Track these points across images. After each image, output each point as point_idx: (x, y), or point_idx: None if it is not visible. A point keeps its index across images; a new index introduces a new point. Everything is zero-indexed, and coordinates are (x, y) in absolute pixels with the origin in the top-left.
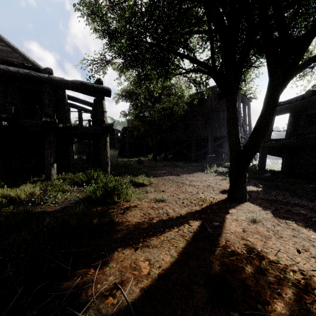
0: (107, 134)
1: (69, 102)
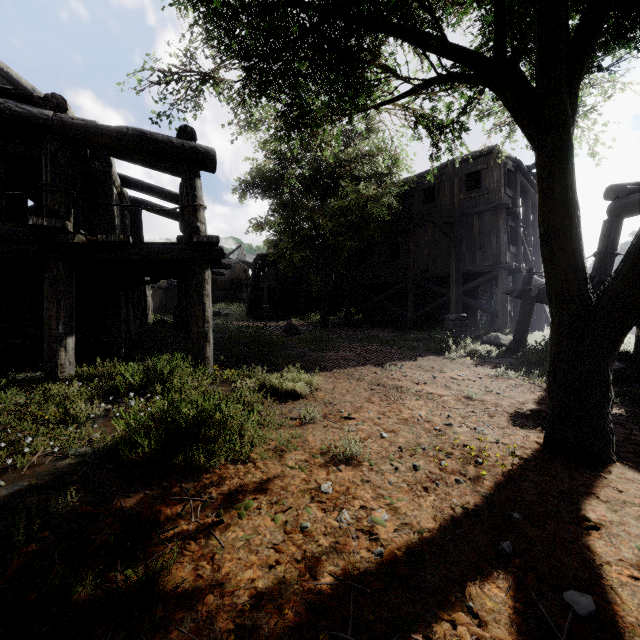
0: (207, 263)
1: (130, 196)
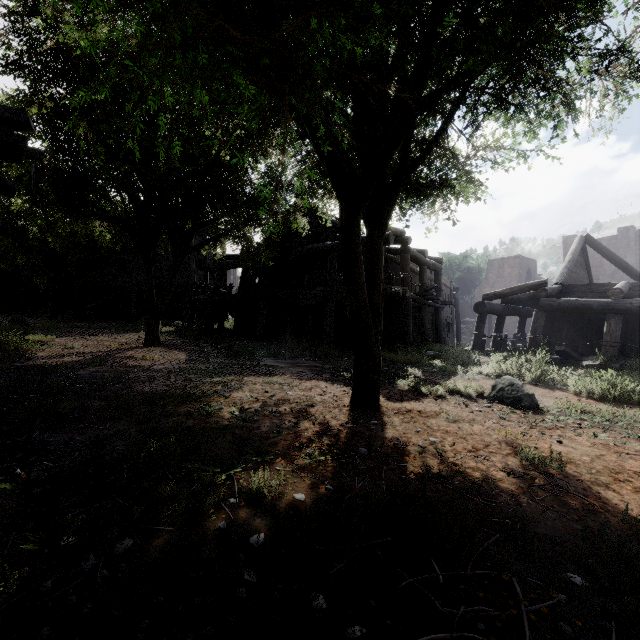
0: None
1: None
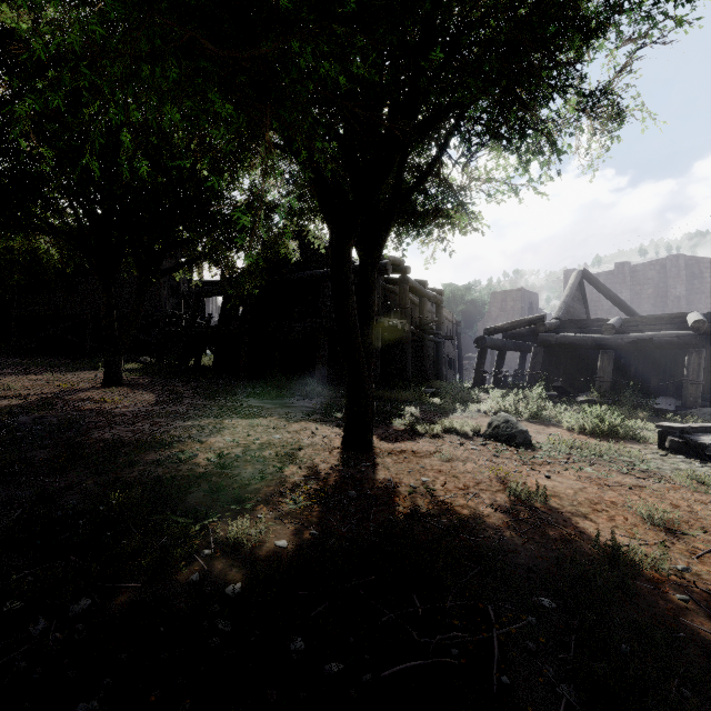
0: None
1: None
